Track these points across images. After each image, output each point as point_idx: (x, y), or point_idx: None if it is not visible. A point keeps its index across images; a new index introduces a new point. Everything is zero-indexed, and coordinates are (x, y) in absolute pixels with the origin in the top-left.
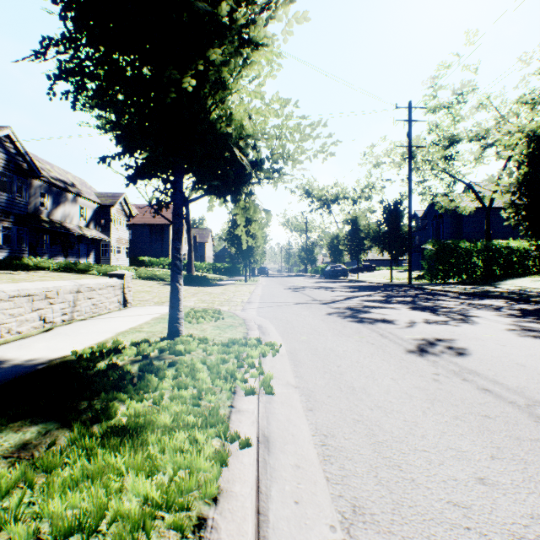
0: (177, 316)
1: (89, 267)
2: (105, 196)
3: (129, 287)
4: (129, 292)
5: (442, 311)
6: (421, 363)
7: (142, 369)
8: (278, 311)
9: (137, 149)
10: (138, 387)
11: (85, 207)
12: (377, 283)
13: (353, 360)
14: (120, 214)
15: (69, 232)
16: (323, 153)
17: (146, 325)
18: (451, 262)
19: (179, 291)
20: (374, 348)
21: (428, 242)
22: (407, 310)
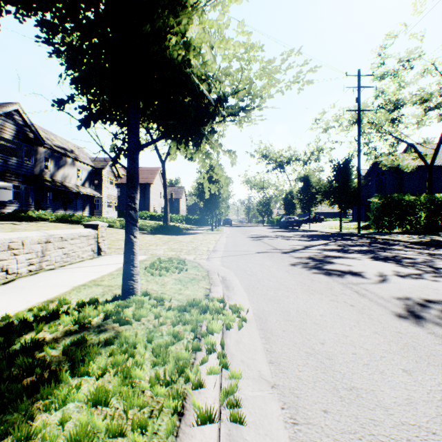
0: (131, 272)
1: (81, 219)
2: (98, 160)
3: (103, 236)
4: (103, 241)
5: (407, 262)
6: (430, 340)
7: (66, 351)
8: (241, 261)
9: (90, 90)
10: (40, 396)
11: (81, 169)
12: (328, 232)
13: (338, 332)
14: (110, 175)
15: (68, 190)
16: (298, 82)
17: (108, 277)
18: (396, 214)
19: (133, 244)
20: (357, 313)
21: (374, 196)
22: (370, 261)
